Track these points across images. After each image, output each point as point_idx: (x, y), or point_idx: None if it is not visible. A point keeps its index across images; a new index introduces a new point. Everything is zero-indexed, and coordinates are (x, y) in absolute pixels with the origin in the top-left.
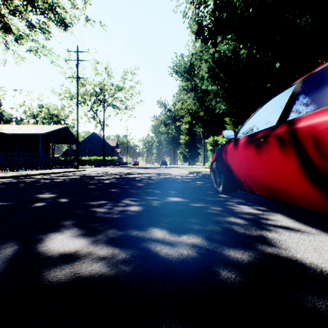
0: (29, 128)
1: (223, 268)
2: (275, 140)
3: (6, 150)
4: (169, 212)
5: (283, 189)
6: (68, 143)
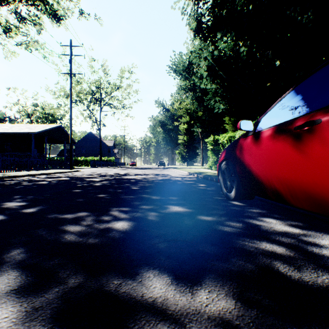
0: (21, 127)
1: None
2: None
3: None
4: (171, 232)
5: None
6: (63, 143)
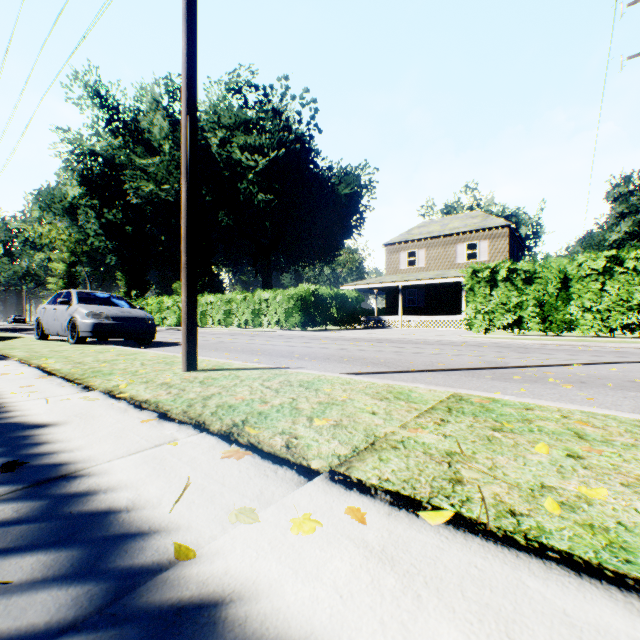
0: None
1: None
2: None
3: None
4: None
5: None
6: None
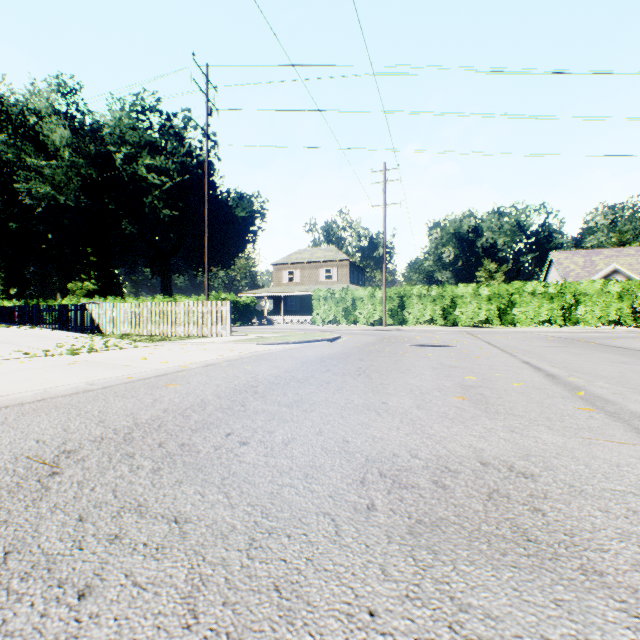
0: None
1: None
2: None
3: None
4: None
5: None
6: None
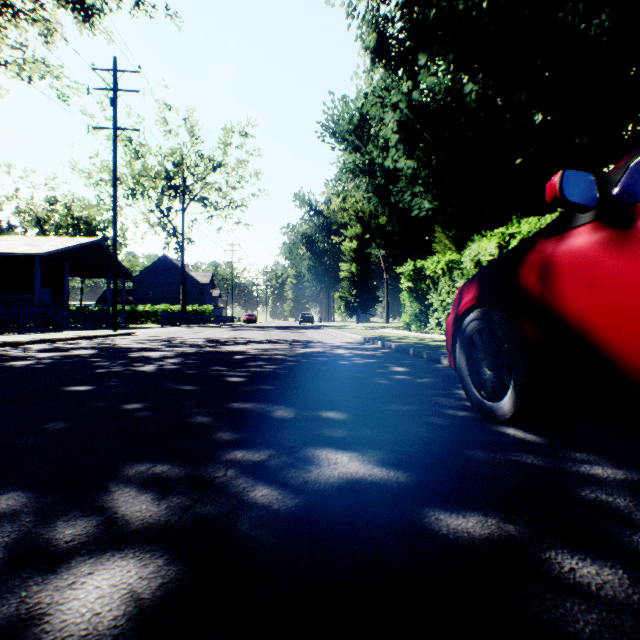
0: (14, 243)
1: None
2: None
3: None
4: None
5: None
6: (106, 277)
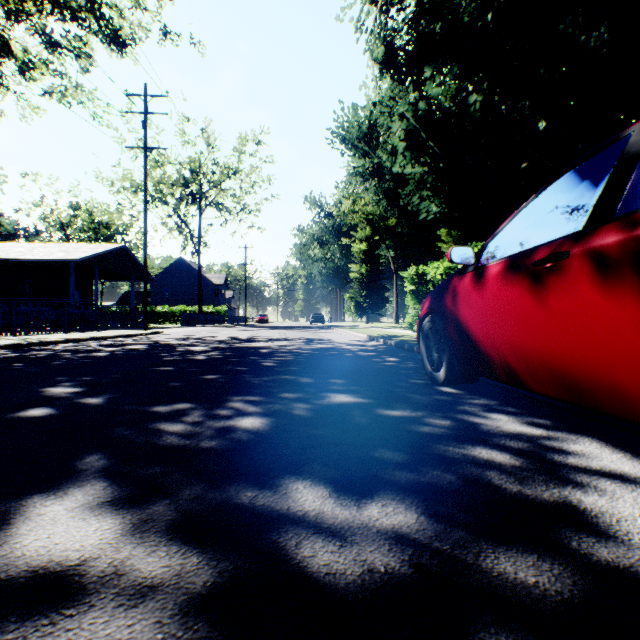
0: (50, 250)
1: (497, 628)
2: (586, 265)
3: (3, 294)
4: (332, 433)
5: (607, 382)
6: (129, 279)
